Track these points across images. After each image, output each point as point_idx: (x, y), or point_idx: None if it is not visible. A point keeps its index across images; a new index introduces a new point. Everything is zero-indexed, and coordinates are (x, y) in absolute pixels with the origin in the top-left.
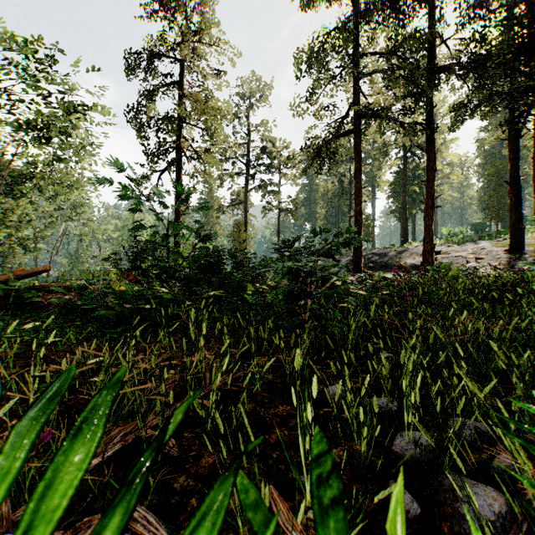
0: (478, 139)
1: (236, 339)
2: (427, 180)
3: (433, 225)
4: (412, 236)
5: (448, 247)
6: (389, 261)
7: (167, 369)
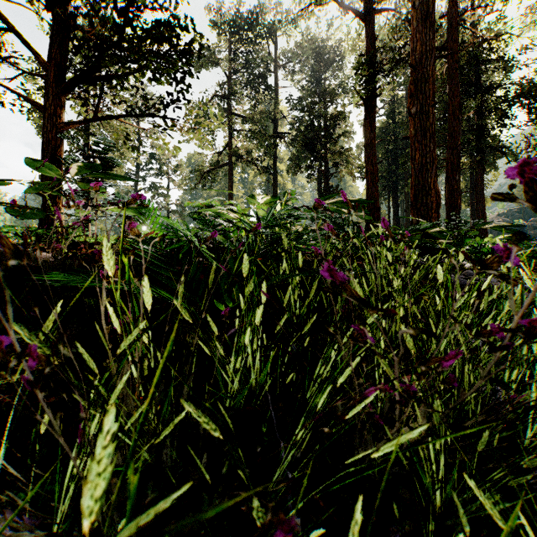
0: None
1: None
2: None
3: None
4: None
5: None
6: None
7: None
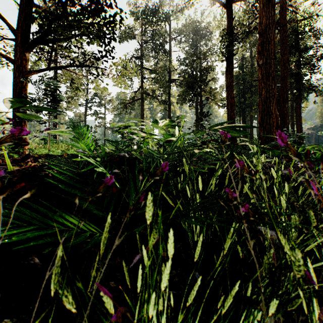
0: None
1: None
2: None
3: None
4: None
5: None
6: None
7: None
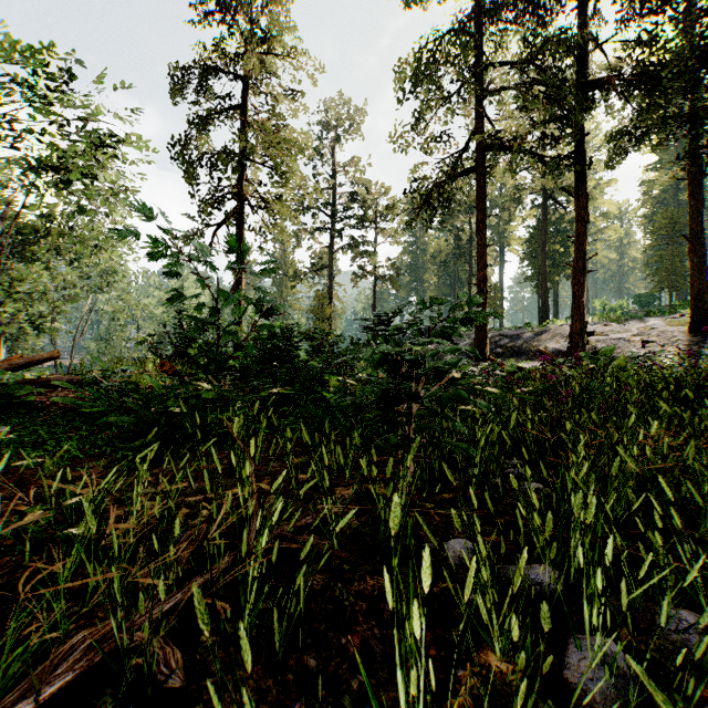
0: (644, 180)
1: (308, 459)
2: (576, 236)
3: (584, 296)
4: (554, 311)
5: (604, 327)
6: (523, 345)
7: (198, 509)
